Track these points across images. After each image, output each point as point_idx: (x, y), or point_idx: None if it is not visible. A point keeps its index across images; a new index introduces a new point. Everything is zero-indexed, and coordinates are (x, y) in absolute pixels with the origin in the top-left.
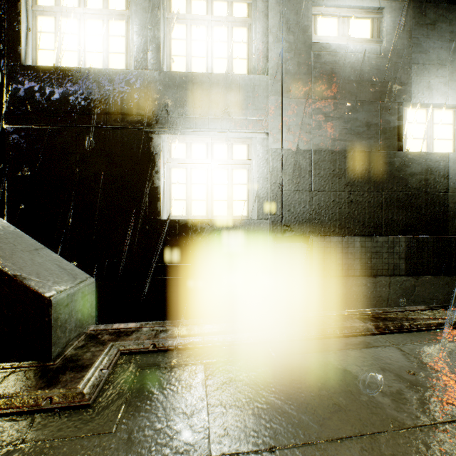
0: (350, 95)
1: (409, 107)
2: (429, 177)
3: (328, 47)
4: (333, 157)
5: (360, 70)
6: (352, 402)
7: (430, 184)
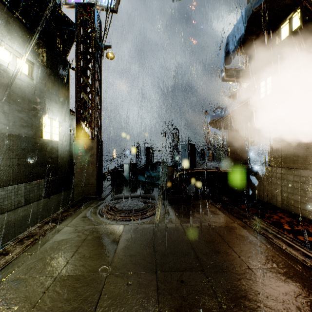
0: (19, 103)
1: (44, 116)
2: (52, 151)
3: (6, 69)
4: (9, 138)
5: (24, 91)
6: (72, 243)
7: (53, 154)
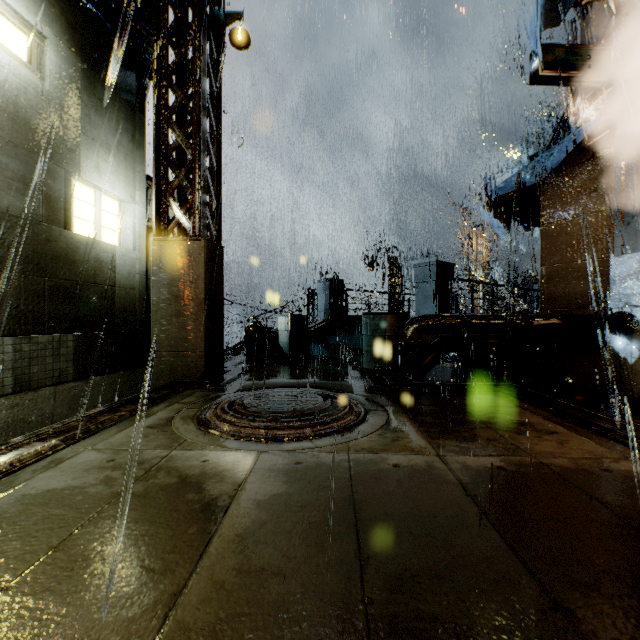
0: None
1: (77, 180)
2: (99, 268)
3: None
4: None
5: (14, 99)
6: (71, 506)
7: (100, 276)
